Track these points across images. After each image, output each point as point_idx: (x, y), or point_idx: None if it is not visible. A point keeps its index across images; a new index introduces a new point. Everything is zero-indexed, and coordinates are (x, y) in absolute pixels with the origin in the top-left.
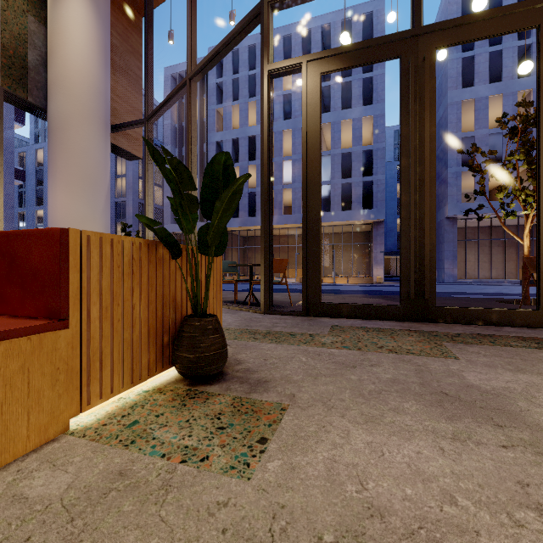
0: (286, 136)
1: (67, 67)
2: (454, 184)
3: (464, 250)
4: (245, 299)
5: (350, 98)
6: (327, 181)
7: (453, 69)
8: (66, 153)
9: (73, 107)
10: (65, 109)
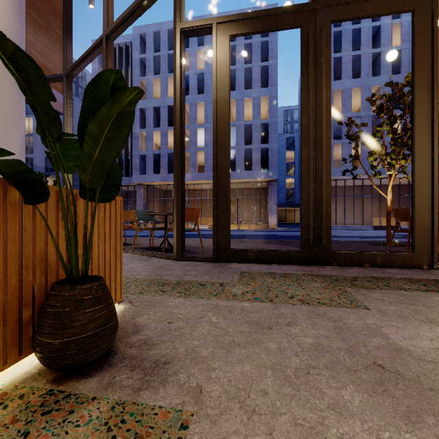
0: (200, 107)
1: None
2: None
3: (334, 203)
4: (160, 245)
5: (251, 81)
6: (233, 147)
7: None
8: None
9: None
10: None
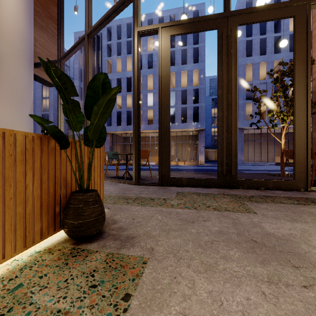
0: (149, 78)
1: (1, 20)
2: (242, 110)
3: (247, 146)
4: (123, 175)
5: (186, 59)
6: (173, 106)
7: (241, 46)
8: (1, 79)
9: (6, 48)
10: (0, 48)
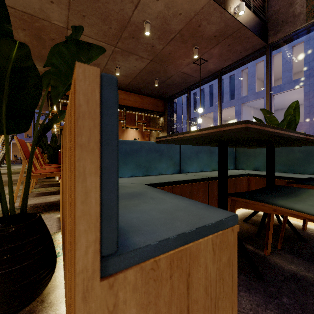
0: None
1: None
2: None
3: None
4: None
5: None
6: None
7: None
8: None
9: None
10: None
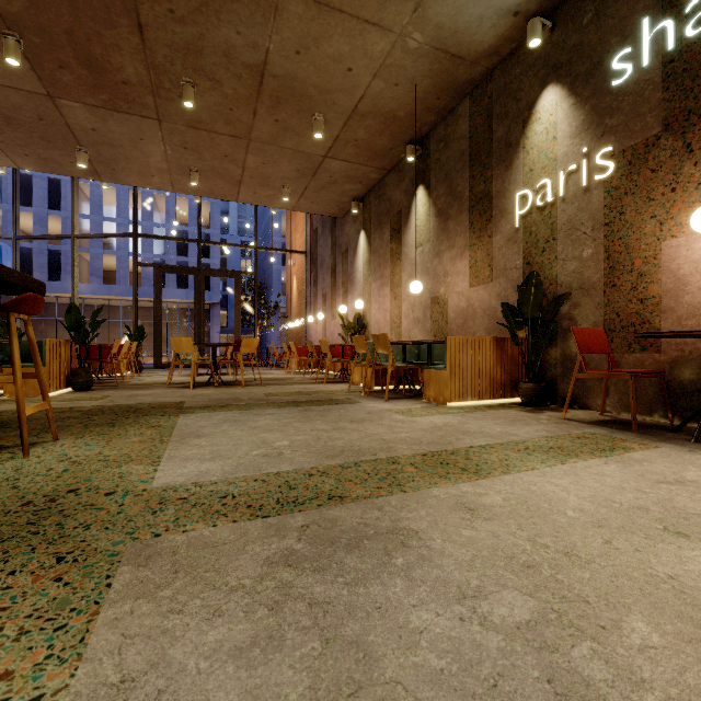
0: (107, 191)
1: None
2: (277, 279)
3: None
4: None
5: None
6: (160, 256)
7: None
8: None
9: None
10: None
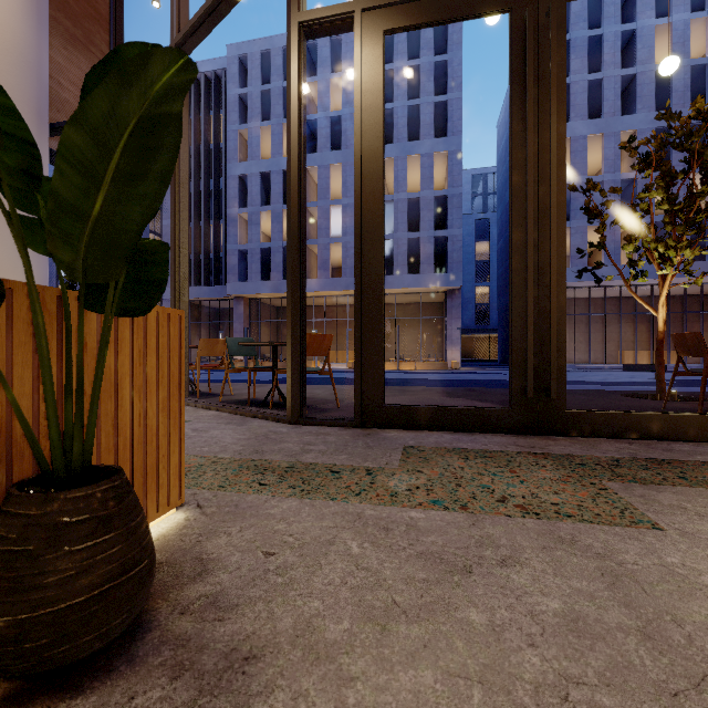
0: (334, 172)
1: None
2: None
3: None
4: (266, 397)
5: (418, 128)
6: (388, 235)
7: None
8: None
9: None
10: None
